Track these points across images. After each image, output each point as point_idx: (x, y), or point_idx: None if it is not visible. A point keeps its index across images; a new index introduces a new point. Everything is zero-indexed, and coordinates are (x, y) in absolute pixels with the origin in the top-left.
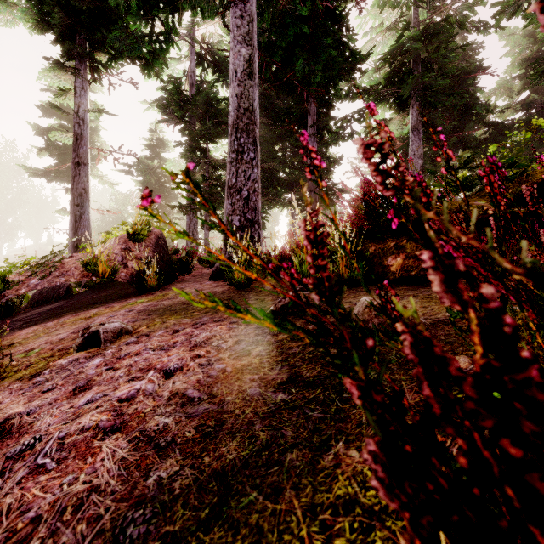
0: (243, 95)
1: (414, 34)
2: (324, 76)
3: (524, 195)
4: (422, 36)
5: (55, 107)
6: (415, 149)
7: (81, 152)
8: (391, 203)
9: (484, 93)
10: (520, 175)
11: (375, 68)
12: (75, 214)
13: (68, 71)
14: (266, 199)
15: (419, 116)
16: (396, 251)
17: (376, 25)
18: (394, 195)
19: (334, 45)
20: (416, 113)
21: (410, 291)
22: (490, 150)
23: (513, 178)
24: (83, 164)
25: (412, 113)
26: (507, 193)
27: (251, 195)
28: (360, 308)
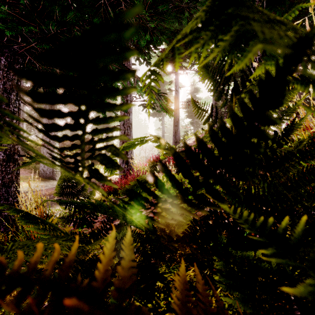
0: None
1: None
2: None
3: None
4: None
5: (169, 89)
6: None
7: (177, 104)
8: None
9: None
10: None
11: None
12: (175, 129)
13: (172, 74)
14: None
15: None
16: None
17: None
18: None
19: None
20: None
21: None
22: None
23: None
24: (178, 109)
25: None
26: None
27: None
28: None
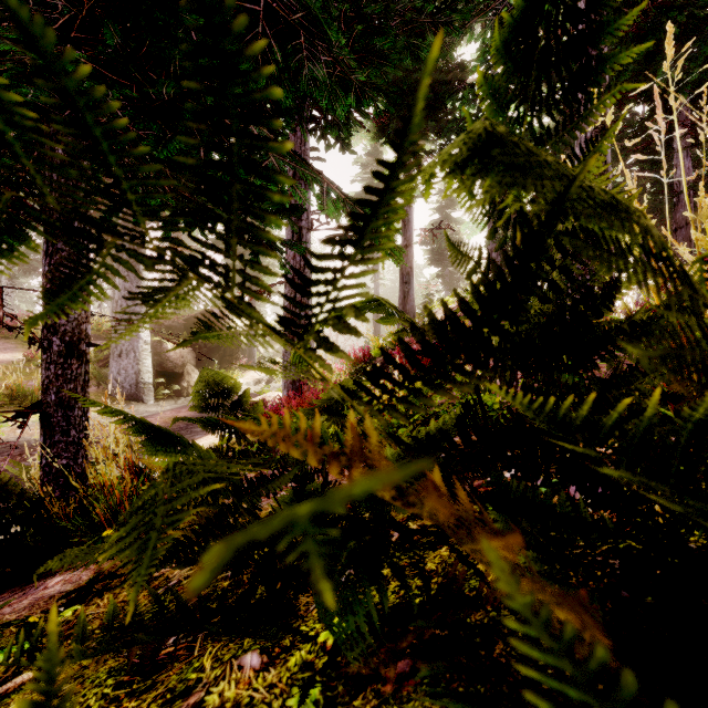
0: None
1: None
2: (705, 70)
3: None
4: None
5: None
6: None
7: (408, 236)
8: None
9: None
10: None
11: None
12: (404, 291)
13: None
14: None
15: None
16: None
17: None
18: None
19: None
20: None
21: None
22: None
23: None
24: (410, 246)
25: None
26: None
27: None
28: None
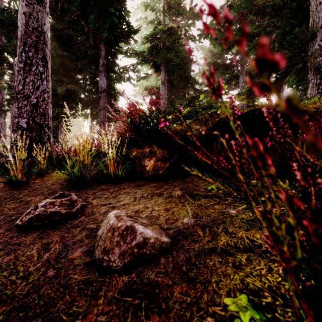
0: (32, 16)
1: (163, 28)
2: (109, 34)
3: (266, 118)
4: (167, 33)
5: None
6: (163, 94)
7: None
8: (148, 121)
9: (193, 74)
10: (214, 113)
11: (142, 42)
12: None
13: None
14: (70, 111)
15: (165, 77)
16: (150, 155)
17: (143, 17)
18: (150, 116)
19: (116, 14)
20: (164, 74)
21: (158, 188)
22: (200, 97)
23: (212, 114)
24: None
25: (162, 74)
26: (208, 123)
27: (40, 103)
28: (105, 230)
